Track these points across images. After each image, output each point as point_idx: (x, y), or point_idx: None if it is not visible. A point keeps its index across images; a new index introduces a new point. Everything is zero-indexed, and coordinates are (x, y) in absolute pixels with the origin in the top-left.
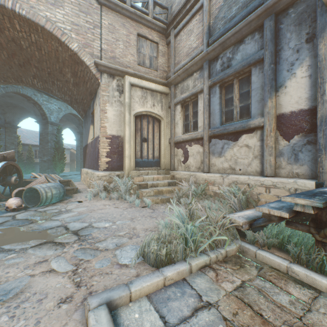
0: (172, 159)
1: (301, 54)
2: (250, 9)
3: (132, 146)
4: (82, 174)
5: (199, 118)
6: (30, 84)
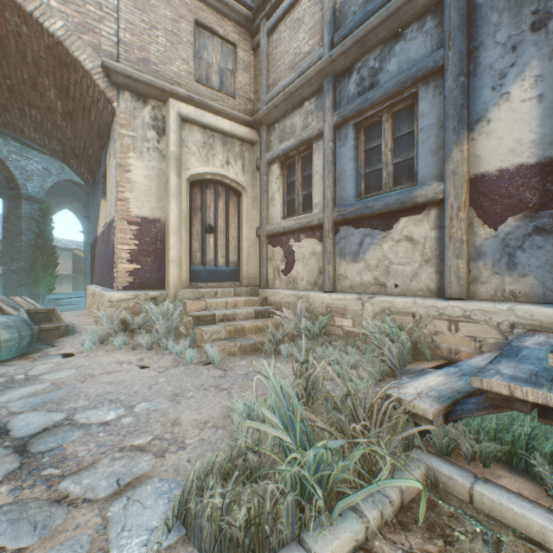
0: (264, 267)
1: (521, 54)
2: None
3: (184, 240)
4: (87, 297)
5: (315, 188)
6: None
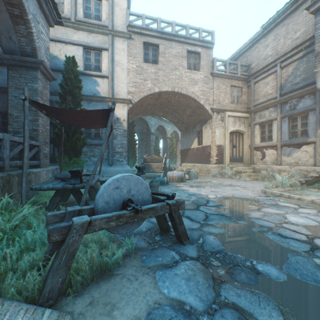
0: (252, 157)
1: None
2: (307, 83)
3: (228, 150)
4: (183, 167)
5: (273, 134)
6: (156, 114)
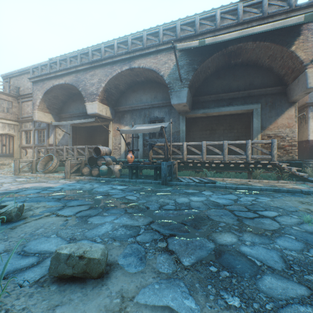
0: (21, 154)
1: (53, 131)
2: None
3: None
4: None
5: (32, 139)
6: None
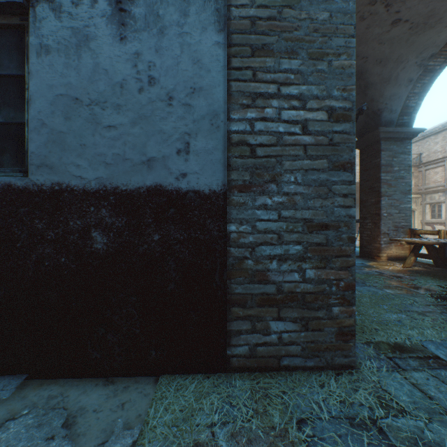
0: None
1: None
2: None
3: None
4: None
5: (442, 214)
6: None
